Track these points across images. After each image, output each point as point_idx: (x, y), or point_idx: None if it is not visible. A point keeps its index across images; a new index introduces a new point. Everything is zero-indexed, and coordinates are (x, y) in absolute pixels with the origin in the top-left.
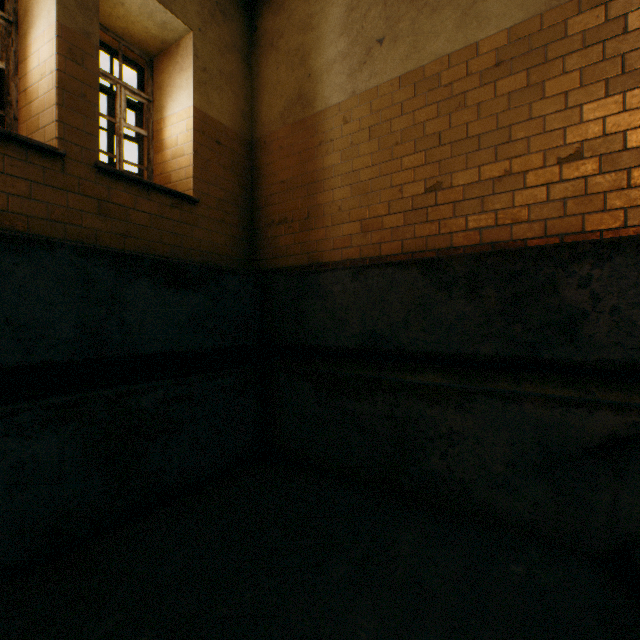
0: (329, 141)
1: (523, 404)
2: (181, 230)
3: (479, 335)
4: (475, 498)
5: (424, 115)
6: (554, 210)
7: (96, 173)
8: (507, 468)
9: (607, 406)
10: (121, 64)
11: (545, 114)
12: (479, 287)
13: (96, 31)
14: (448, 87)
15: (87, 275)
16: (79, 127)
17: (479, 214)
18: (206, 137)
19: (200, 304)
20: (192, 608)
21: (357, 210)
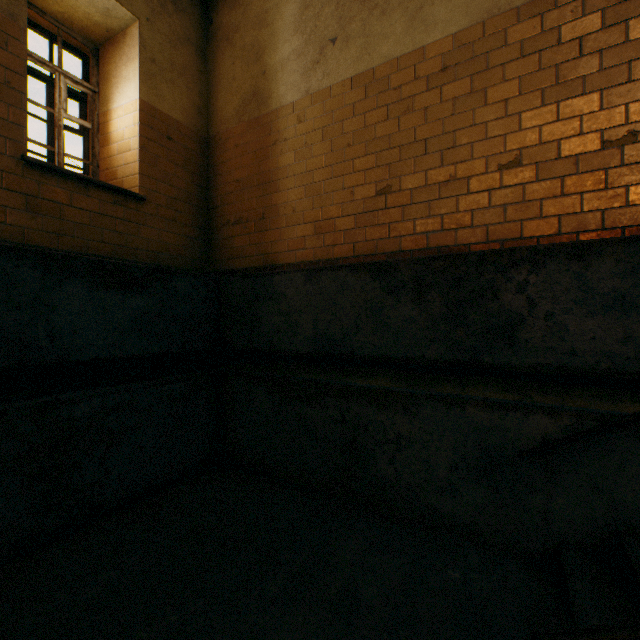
0: (284, 140)
1: (465, 408)
2: (126, 229)
3: (425, 339)
4: (421, 502)
5: (375, 117)
6: (495, 216)
7: (23, 166)
8: (451, 472)
9: (542, 409)
10: (61, 51)
11: (487, 121)
12: (425, 291)
13: (23, 13)
14: (397, 90)
15: (7, 276)
16: (2, 116)
17: (426, 218)
18: (155, 132)
19: (145, 307)
20: (108, 636)
21: (311, 211)
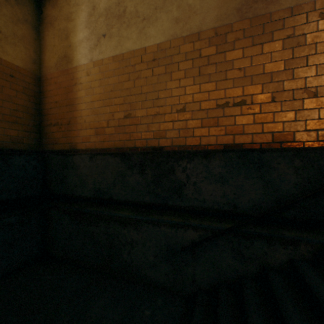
0: (80, 83)
1: (161, 227)
2: None
3: (145, 192)
4: (142, 273)
5: (123, 78)
6: (175, 134)
7: None
8: (155, 258)
9: (191, 227)
10: None
11: (172, 88)
12: (145, 169)
13: None
14: (134, 66)
15: None
16: None
17: (146, 132)
18: (1, 72)
19: None
20: None
21: (93, 123)
